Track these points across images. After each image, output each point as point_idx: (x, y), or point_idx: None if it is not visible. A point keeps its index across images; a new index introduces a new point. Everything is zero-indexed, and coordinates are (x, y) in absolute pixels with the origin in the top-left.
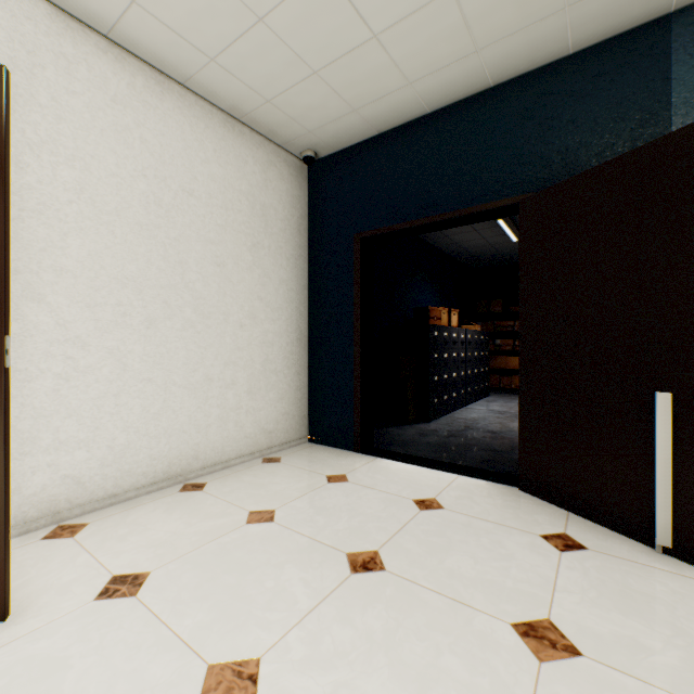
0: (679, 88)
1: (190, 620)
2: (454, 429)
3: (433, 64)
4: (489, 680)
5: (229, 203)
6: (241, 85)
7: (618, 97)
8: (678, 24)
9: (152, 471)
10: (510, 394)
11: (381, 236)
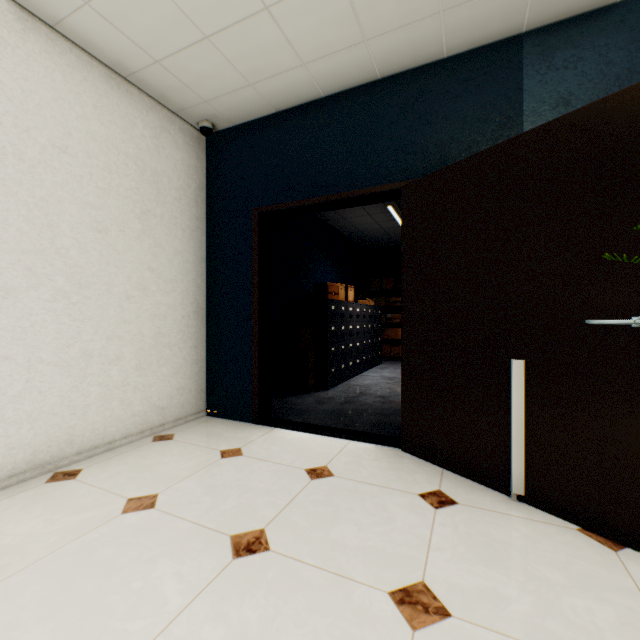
0: (529, 98)
1: None
2: (350, 396)
3: (325, 48)
4: None
5: (113, 165)
6: (124, 38)
7: (483, 100)
8: (528, 44)
9: (10, 462)
10: (399, 361)
11: (279, 212)
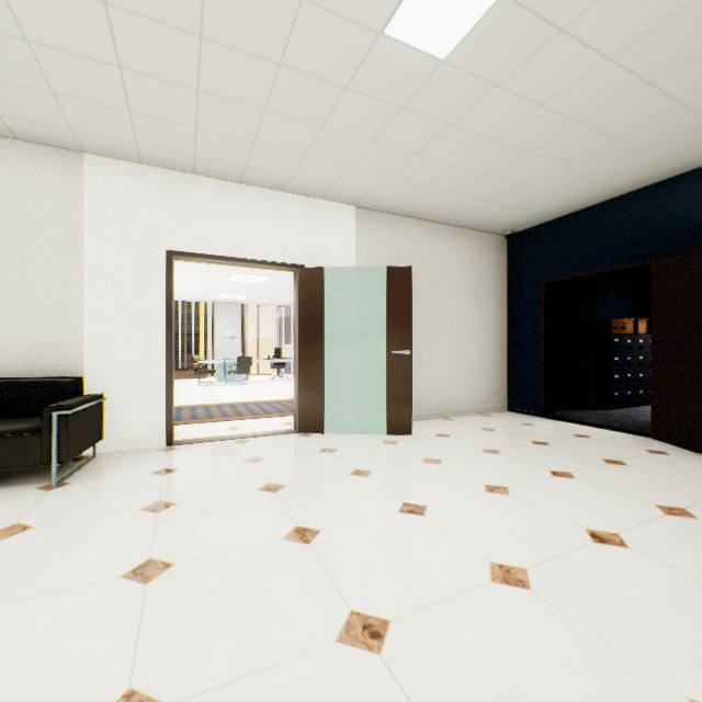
0: None
1: (471, 443)
2: (628, 415)
3: (587, 192)
4: (582, 462)
5: (462, 274)
6: (472, 218)
7: None
8: None
9: (431, 409)
10: None
11: (558, 281)
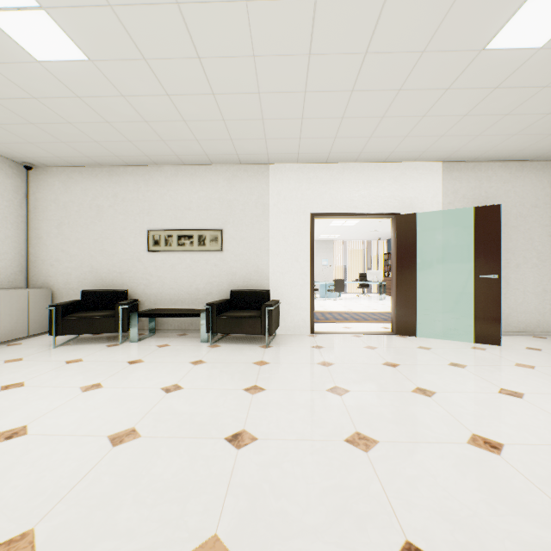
0: None
1: None
2: None
3: None
4: None
5: None
6: None
7: None
8: None
9: (517, 326)
10: None
11: None
